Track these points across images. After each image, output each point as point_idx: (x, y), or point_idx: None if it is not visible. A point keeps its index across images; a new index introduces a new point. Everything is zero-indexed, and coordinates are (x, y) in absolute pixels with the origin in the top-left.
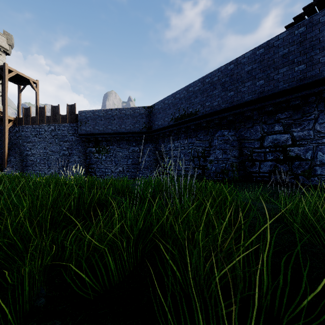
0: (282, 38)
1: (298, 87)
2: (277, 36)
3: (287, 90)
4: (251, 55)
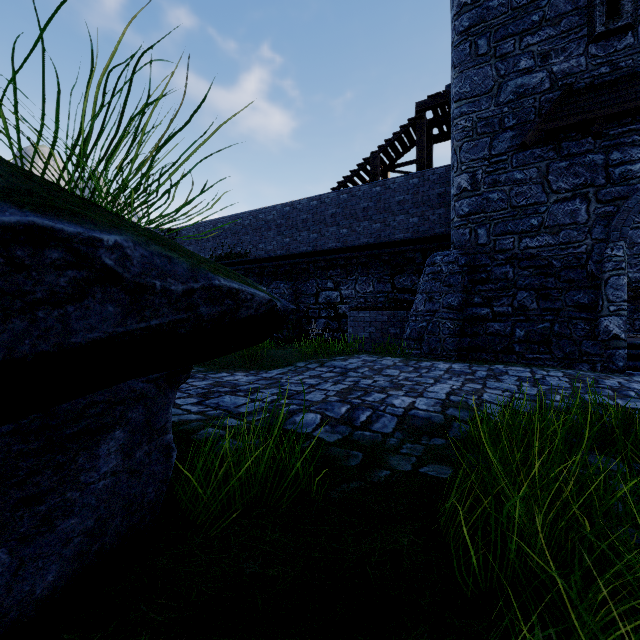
0: (331, 197)
1: (343, 249)
2: (327, 193)
3: (335, 250)
4: (306, 203)
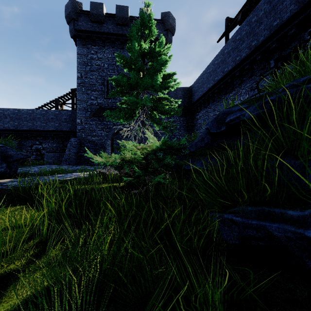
0: (38, 111)
1: (43, 131)
2: (36, 109)
3: (40, 130)
4: (26, 111)
